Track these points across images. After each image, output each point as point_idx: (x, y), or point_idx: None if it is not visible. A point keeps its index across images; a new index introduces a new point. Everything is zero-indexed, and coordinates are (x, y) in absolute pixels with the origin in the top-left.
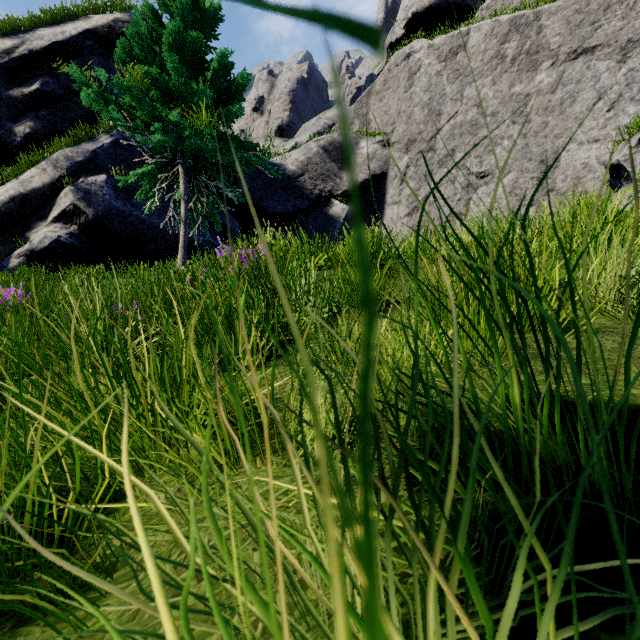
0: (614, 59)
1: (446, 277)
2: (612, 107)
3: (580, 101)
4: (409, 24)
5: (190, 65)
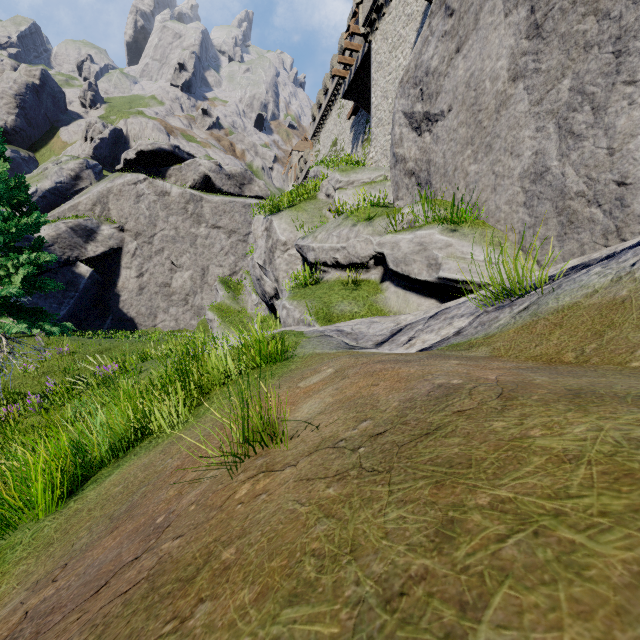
0: (227, 235)
1: None
2: (226, 254)
3: (216, 248)
4: (139, 154)
5: None
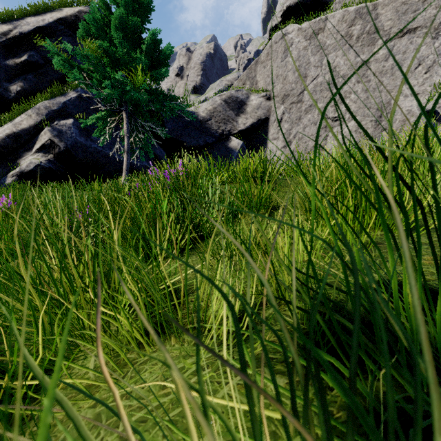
0: (430, 36)
1: (376, 173)
2: (428, 70)
3: (405, 66)
4: (284, 14)
5: (131, 41)
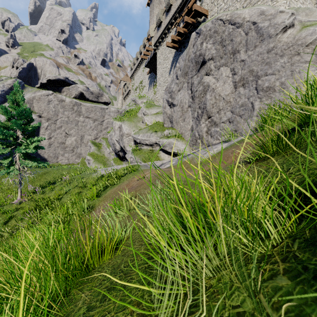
0: (93, 121)
1: None
2: (93, 130)
3: (88, 127)
4: (48, 81)
5: None
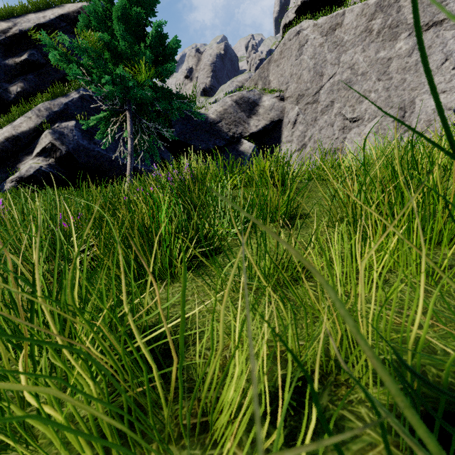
0: None
1: None
2: None
3: (431, 62)
4: (299, 10)
5: (134, 34)
